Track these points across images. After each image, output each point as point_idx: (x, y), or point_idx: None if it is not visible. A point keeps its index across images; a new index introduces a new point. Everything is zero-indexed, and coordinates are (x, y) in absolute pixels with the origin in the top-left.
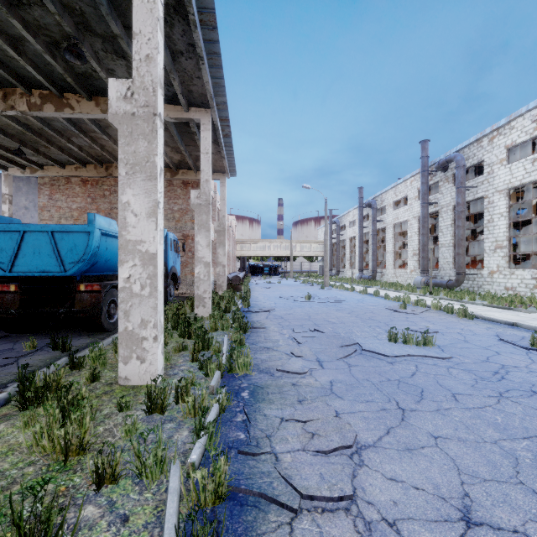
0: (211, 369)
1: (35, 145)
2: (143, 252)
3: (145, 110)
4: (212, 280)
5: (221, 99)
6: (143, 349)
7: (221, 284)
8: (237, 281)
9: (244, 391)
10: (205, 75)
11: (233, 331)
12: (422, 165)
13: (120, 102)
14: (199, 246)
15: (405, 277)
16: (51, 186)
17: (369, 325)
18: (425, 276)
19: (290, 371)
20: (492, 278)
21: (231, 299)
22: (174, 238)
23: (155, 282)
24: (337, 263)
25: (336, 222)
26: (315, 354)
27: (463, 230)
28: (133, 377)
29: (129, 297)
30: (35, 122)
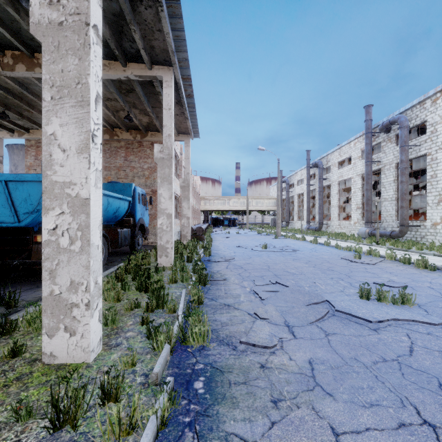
0: (159, 343)
1: (19, 109)
2: (73, 196)
3: (75, 18)
4: (178, 231)
5: (182, 55)
6: (72, 318)
7: (185, 234)
8: (200, 231)
9: (198, 378)
10: (165, 25)
11: (192, 284)
12: (366, 128)
13: (44, 9)
14: (162, 198)
15: (349, 228)
16: (37, 148)
17: (330, 276)
18: (369, 227)
19: (257, 344)
20: (436, 229)
21: (193, 248)
22: (142, 192)
23: (88, 234)
24: (287, 216)
25: (286, 181)
26: (281, 315)
27: (407, 185)
28: (61, 353)
29: (55, 253)
30: (13, 85)
